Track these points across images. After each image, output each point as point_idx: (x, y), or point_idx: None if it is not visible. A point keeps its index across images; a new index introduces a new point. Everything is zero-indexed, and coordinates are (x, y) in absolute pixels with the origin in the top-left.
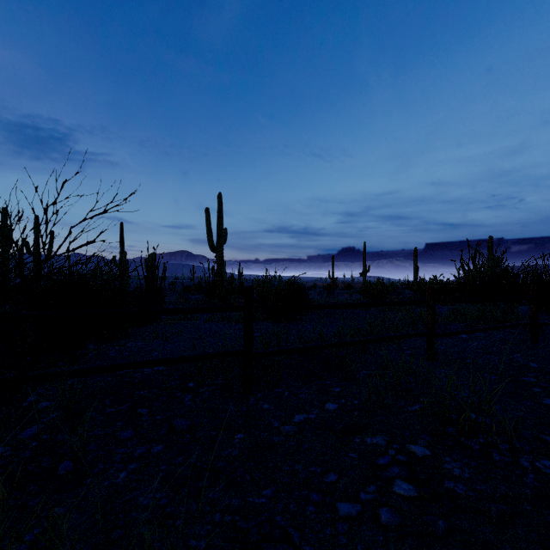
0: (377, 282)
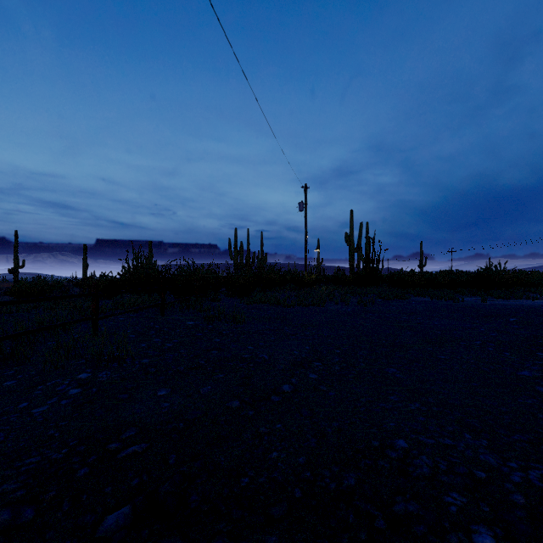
0: (39, 280)
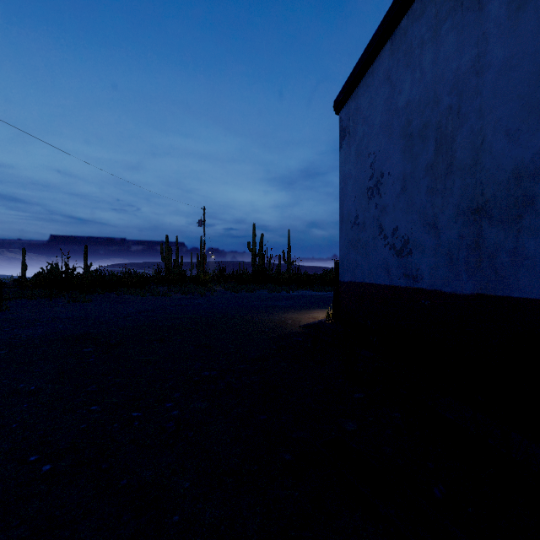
0: None
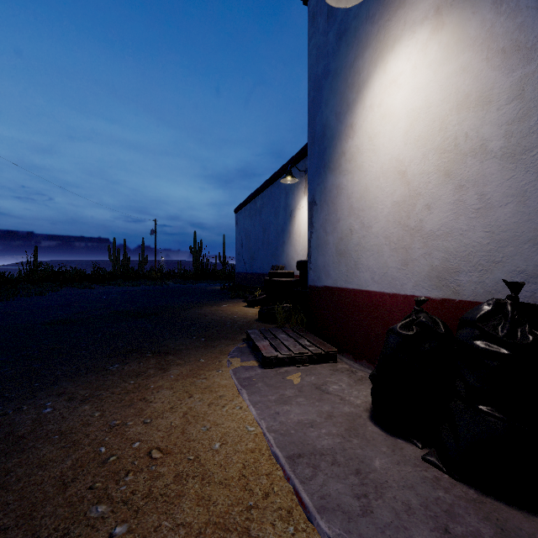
0: None
